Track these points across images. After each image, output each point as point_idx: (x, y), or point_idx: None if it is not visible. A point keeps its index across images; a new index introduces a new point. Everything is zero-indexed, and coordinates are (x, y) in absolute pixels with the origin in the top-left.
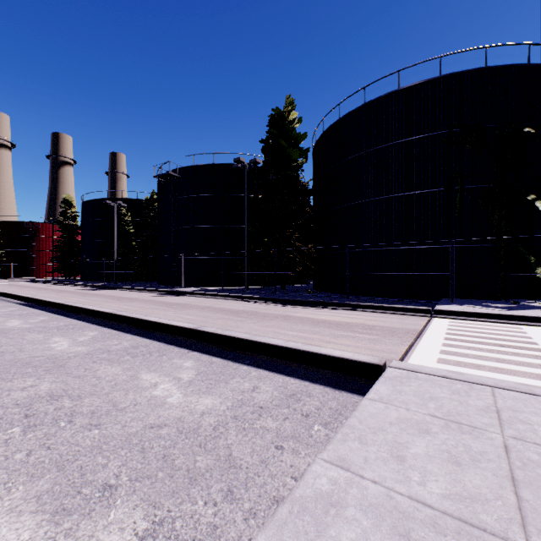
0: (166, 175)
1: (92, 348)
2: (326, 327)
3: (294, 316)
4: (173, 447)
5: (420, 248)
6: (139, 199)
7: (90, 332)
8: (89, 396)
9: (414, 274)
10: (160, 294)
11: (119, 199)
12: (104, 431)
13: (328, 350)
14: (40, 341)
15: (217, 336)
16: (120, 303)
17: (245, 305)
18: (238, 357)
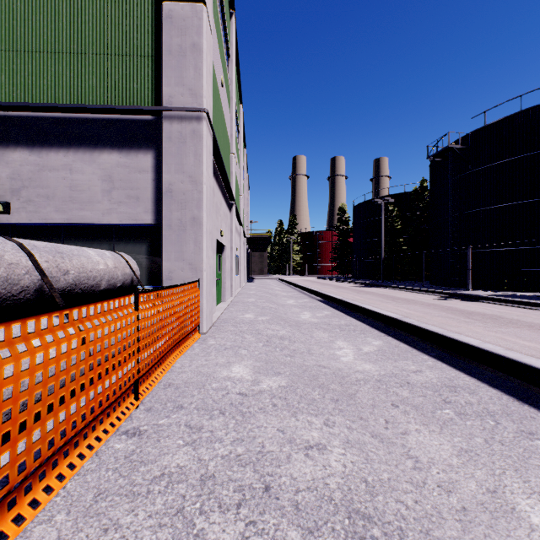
0: (444, 151)
1: (382, 370)
2: None
3: None
4: None
5: None
6: (405, 193)
7: (373, 340)
8: None
9: None
10: (440, 297)
11: (385, 196)
12: None
13: None
14: (325, 342)
15: None
16: (396, 304)
17: None
18: None
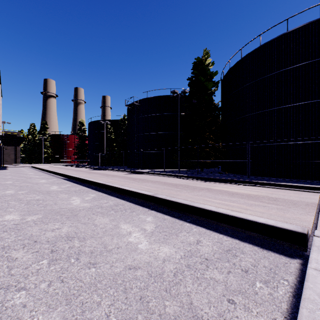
0: (132, 104)
1: (92, 204)
2: (240, 198)
3: (214, 189)
4: (146, 289)
5: (305, 142)
6: (117, 120)
7: (92, 194)
8: (89, 239)
9: (300, 161)
10: (128, 173)
11: (107, 120)
12: (98, 270)
13: (252, 217)
14: (65, 199)
15: (167, 201)
16: (107, 177)
17: (180, 181)
18: (181, 216)
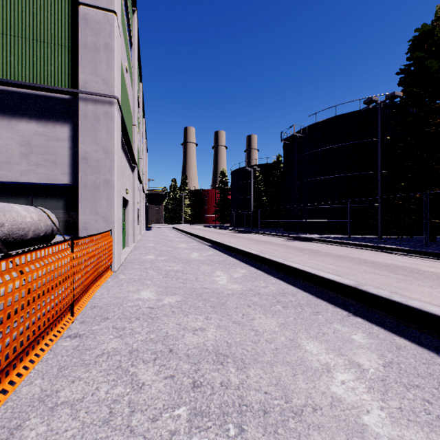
0: (291, 137)
1: (244, 287)
2: None
3: None
4: None
5: None
6: (267, 164)
7: (241, 269)
8: (252, 364)
9: None
10: (288, 239)
11: (254, 165)
12: None
13: None
14: (208, 273)
15: (395, 305)
16: (258, 245)
17: (391, 258)
18: None
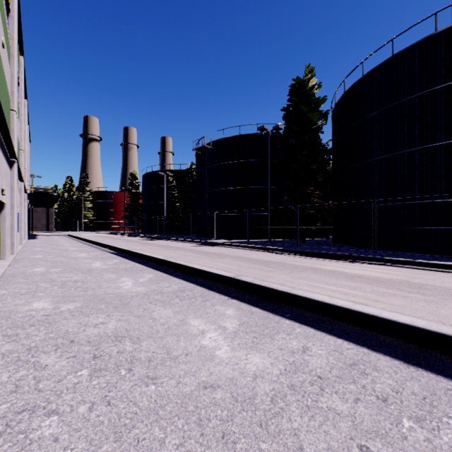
0: (202, 148)
1: (149, 289)
2: (364, 283)
3: (323, 269)
4: (231, 421)
5: None
6: (181, 170)
7: (148, 274)
8: (146, 339)
9: None
10: (198, 244)
11: (167, 170)
12: (160, 388)
13: (389, 313)
14: (112, 280)
15: (255, 286)
16: (169, 251)
17: (271, 256)
18: (277, 309)
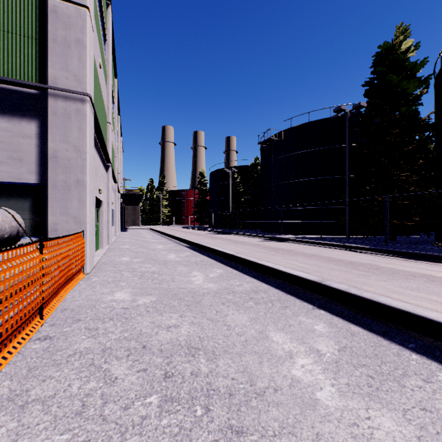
0: (268, 140)
1: (220, 286)
2: None
3: None
4: None
5: None
6: (246, 165)
7: (217, 269)
8: (222, 355)
9: None
10: (264, 239)
11: (232, 167)
12: None
13: None
14: (184, 273)
15: (352, 297)
16: (236, 245)
17: (355, 256)
18: (390, 333)
